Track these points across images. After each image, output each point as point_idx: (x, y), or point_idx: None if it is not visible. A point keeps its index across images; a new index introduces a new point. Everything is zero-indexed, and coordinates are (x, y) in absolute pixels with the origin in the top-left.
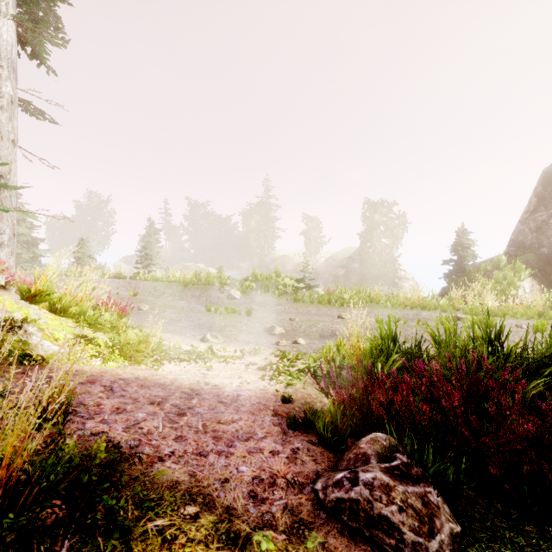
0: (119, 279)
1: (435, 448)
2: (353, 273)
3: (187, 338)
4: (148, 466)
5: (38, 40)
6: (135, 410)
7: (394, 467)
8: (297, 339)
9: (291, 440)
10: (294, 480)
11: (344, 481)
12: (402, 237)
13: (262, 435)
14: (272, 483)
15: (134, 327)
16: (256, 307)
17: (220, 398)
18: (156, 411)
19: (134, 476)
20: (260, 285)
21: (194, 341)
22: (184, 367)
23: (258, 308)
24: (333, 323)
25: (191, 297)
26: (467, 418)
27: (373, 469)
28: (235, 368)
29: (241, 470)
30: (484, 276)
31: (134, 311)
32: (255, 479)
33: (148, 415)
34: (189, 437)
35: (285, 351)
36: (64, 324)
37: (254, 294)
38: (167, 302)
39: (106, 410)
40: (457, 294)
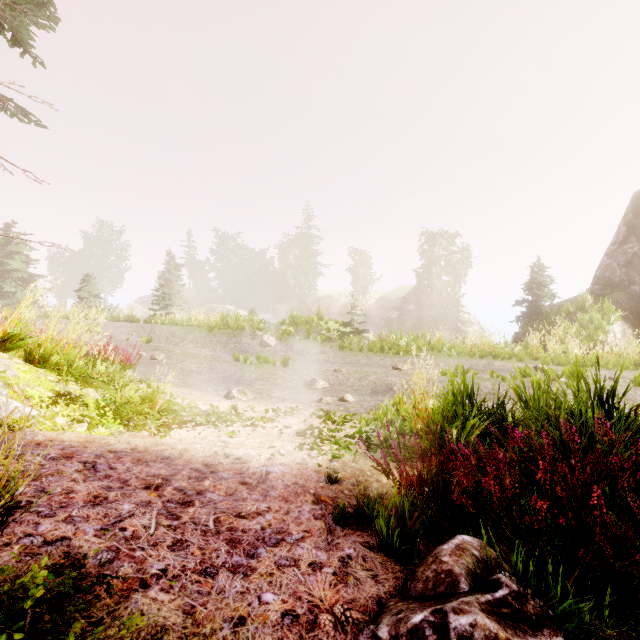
0: (131, 323)
1: (554, 562)
2: (408, 316)
3: (208, 394)
4: (122, 598)
5: (19, 20)
6: (121, 499)
7: (500, 600)
8: (344, 395)
9: (340, 543)
10: (345, 617)
11: (425, 629)
12: (465, 274)
13: (298, 537)
14: (313, 623)
15: (142, 380)
16: (294, 356)
17: (243, 478)
18: (151, 500)
19: (97, 618)
20: (299, 330)
21: (216, 398)
22: (198, 434)
23: (296, 357)
24: (387, 375)
25: (216, 344)
26: (590, 513)
27: (470, 608)
28: (265, 434)
29: (266, 601)
30: (566, 319)
31: (146, 361)
32: (286, 616)
33: (138, 507)
34: (192, 543)
35: (330, 411)
36: (42, 378)
37: (292, 340)
38: (187, 350)
39: (78, 500)
40: (535, 340)
